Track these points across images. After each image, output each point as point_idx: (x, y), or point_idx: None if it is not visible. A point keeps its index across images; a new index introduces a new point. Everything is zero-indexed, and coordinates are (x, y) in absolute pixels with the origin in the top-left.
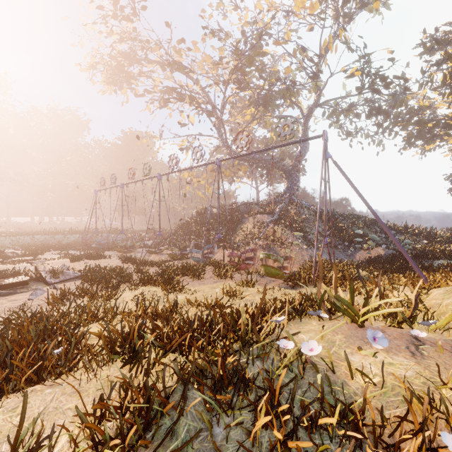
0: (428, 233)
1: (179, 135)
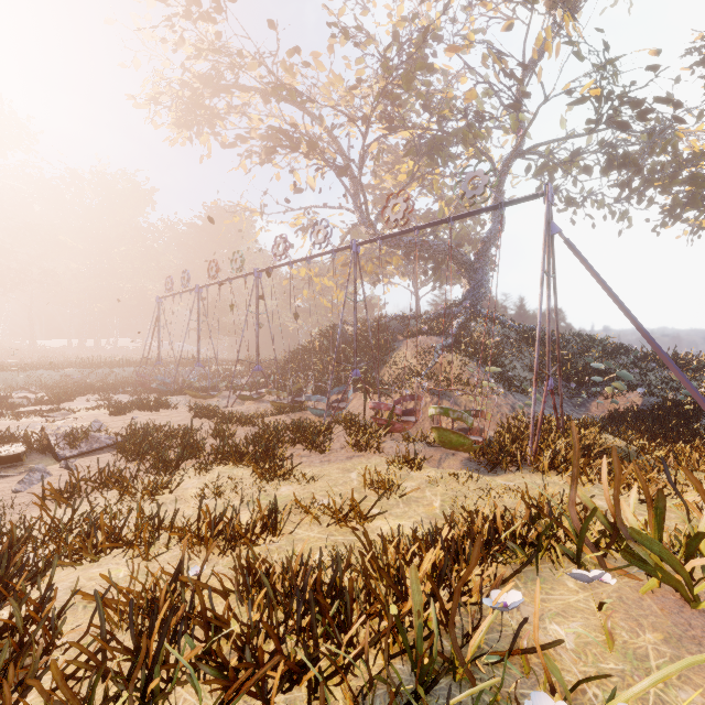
0: None
1: (291, 208)
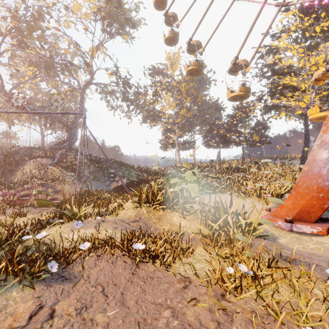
0: (148, 170)
1: None
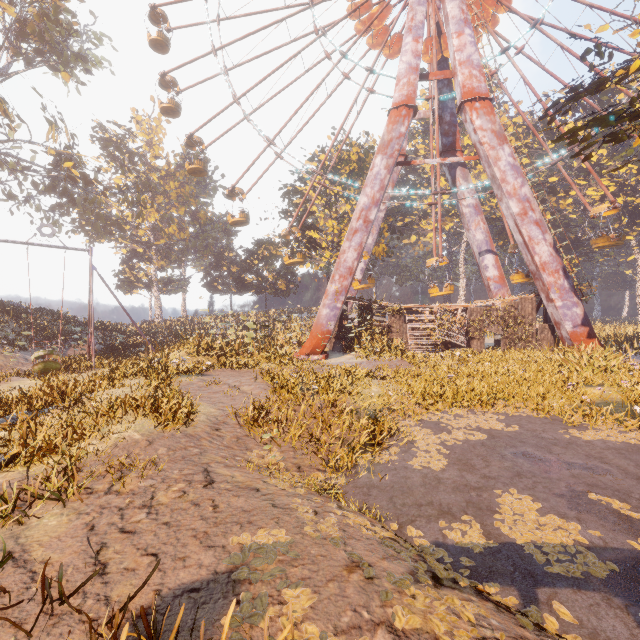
0: (120, 329)
1: None
